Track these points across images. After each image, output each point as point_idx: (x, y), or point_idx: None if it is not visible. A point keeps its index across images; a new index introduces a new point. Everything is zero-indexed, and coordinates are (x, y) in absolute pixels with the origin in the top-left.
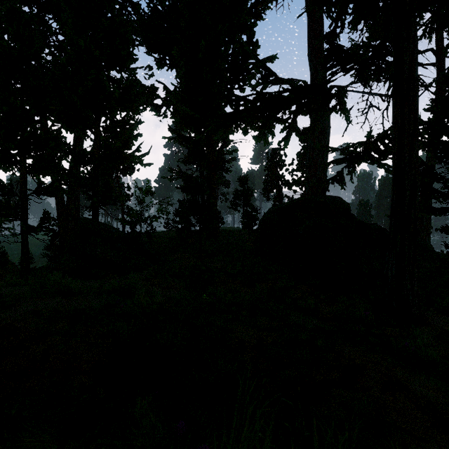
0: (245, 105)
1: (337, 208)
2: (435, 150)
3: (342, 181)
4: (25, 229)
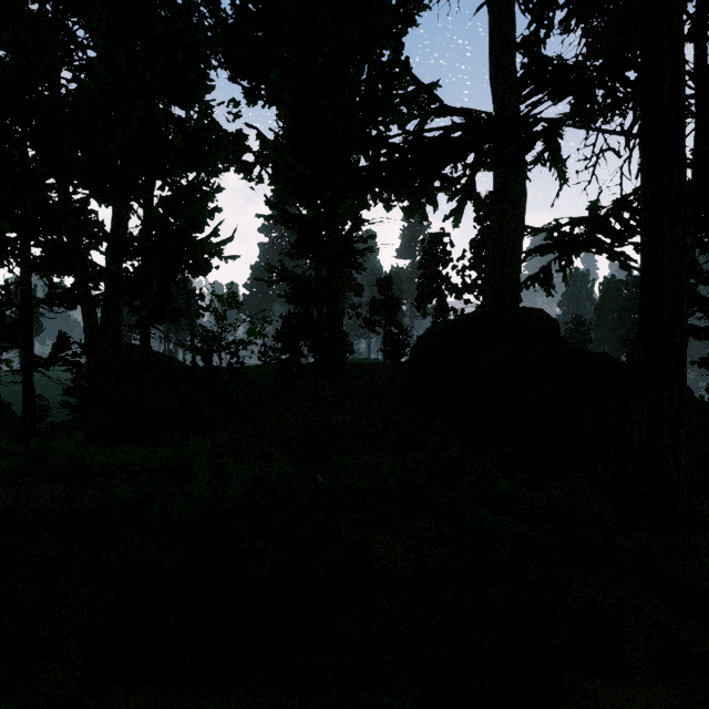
0: (389, 155)
1: (537, 327)
2: (699, 233)
3: (548, 282)
4: (28, 362)
